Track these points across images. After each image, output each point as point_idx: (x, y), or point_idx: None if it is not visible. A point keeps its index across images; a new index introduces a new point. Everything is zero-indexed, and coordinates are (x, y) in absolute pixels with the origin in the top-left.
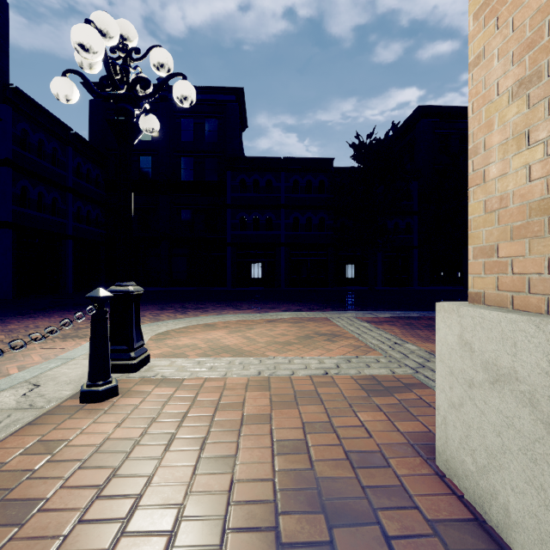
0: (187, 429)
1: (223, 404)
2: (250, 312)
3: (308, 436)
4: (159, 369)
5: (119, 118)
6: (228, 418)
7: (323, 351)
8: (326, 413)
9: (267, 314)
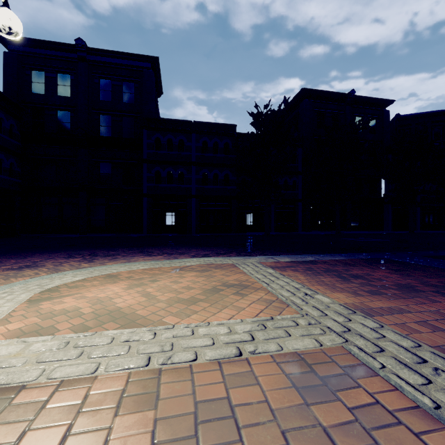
0: None
1: None
2: (160, 258)
3: None
4: None
5: (35, 72)
6: None
7: (233, 309)
8: None
9: (176, 260)
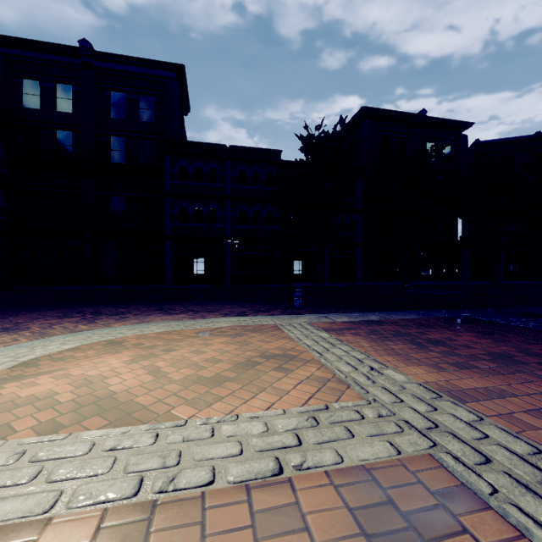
0: None
1: None
2: (182, 317)
3: None
4: None
5: (28, 82)
6: None
7: (272, 393)
8: None
9: (202, 320)
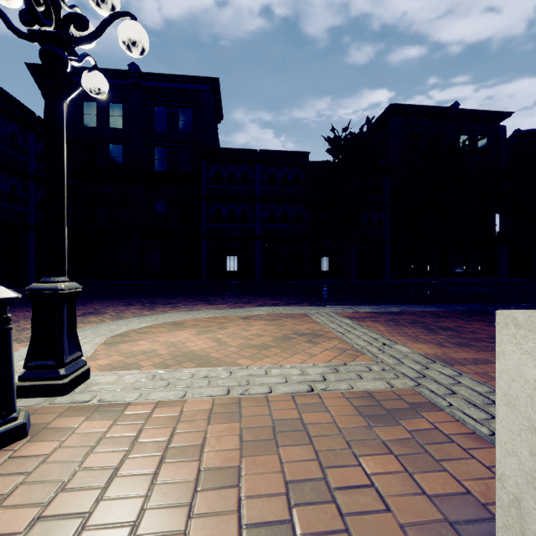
0: (111, 502)
1: (174, 447)
2: (224, 307)
3: (294, 510)
4: (99, 389)
5: (87, 104)
6: (177, 475)
7: (305, 356)
8: (316, 459)
9: (242, 309)
